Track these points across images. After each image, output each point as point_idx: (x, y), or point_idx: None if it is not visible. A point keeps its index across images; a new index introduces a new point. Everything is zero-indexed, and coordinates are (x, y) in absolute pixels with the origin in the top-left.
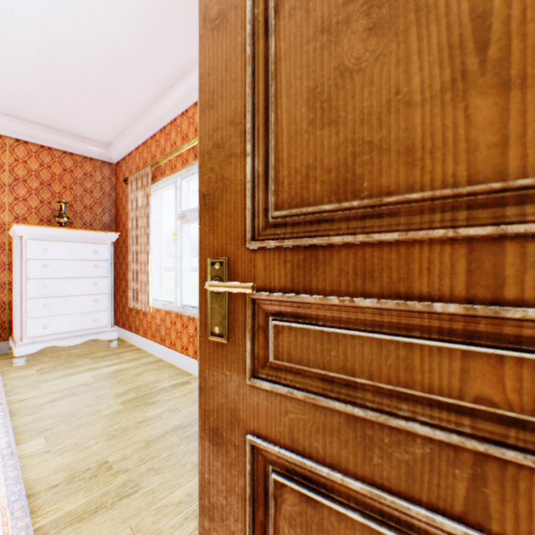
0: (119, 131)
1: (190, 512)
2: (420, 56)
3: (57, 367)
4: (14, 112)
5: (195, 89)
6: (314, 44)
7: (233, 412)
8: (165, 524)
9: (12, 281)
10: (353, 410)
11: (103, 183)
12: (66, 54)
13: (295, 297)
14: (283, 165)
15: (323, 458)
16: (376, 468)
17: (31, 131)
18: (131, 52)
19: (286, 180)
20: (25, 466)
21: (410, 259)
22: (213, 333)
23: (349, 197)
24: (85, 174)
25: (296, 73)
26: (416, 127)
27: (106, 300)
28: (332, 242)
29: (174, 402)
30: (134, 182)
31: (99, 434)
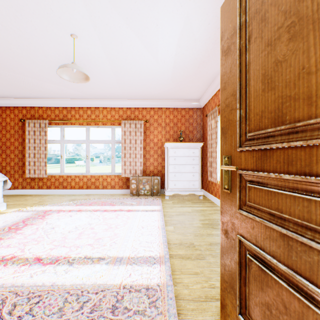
0: (203, 92)
1: None
2: (314, 46)
3: (178, 202)
4: (165, 97)
5: None
6: (264, 52)
7: (232, 224)
8: (213, 277)
9: (164, 165)
10: (280, 229)
11: (196, 119)
12: (181, 68)
13: (255, 173)
14: (251, 111)
15: (269, 252)
16: (293, 262)
17: (170, 103)
18: (206, 54)
19: (252, 119)
20: (167, 233)
21: (310, 155)
22: (224, 188)
23: (279, 124)
24: (189, 116)
25: (256, 68)
26: (312, 85)
27: (197, 175)
28: (271, 147)
29: None
30: (209, 116)
31: (191, 232)
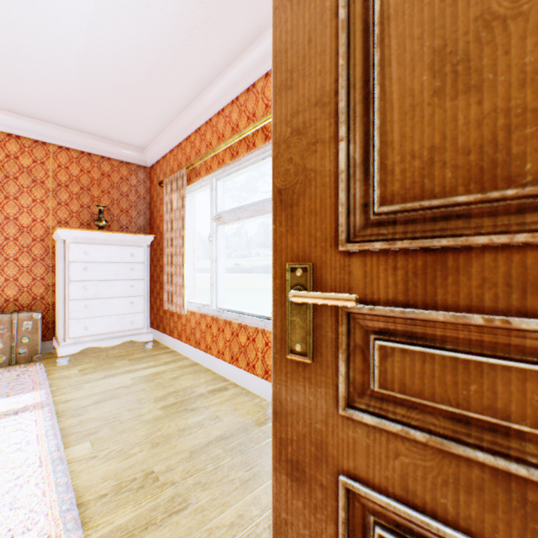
0: (154, 134)
1: (243, 537)
2: None
3: (97, 368)
4: (57, 120)
5: (232, 86)
6: None
7: (319, 445)
8: None
9: (55, 283)
10: (507, 465)
11: (138, 187)
12: (107, 59)
13: (412, 312)
14: (393, 148)
15: (455, 520)
16: None
17: (72, 138)
18: (170, 52)
19: (397, 168)
20: (73, 472)
21: None
22: (293, 350)
23: (499, 185)
24: (121, 178)
25: (412, 32)
26: None
27: (142, 302)
28: (471, 243)
29: (213, 409)
30: (168, 185)
31: (142, 440)
